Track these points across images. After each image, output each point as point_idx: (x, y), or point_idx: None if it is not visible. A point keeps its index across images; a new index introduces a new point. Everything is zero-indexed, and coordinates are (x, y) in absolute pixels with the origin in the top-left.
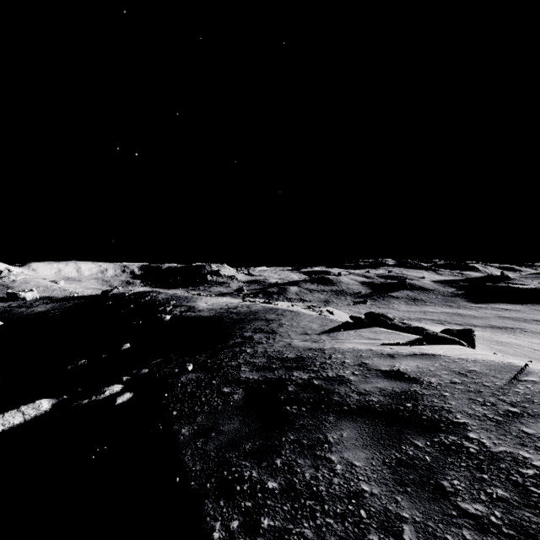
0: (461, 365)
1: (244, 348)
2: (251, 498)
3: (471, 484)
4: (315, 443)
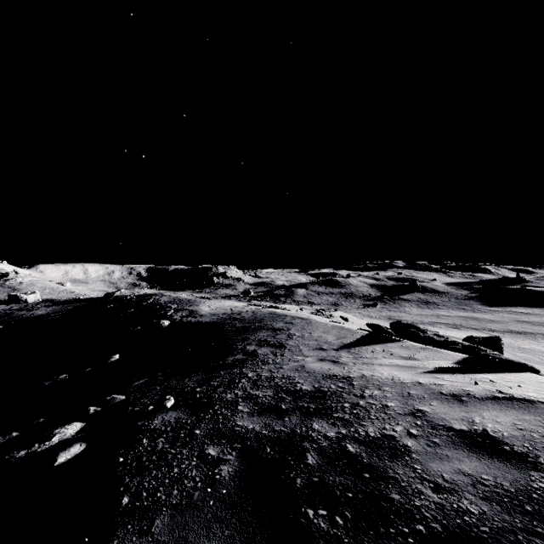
0: None
1: (245, 370)
2: None
3: None
4: None
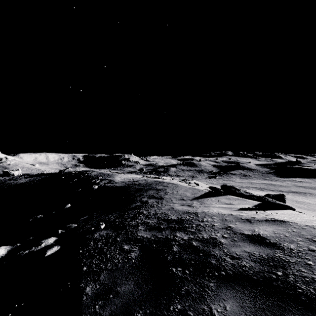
0: (311, 232)
1: (141, 210)
2: None
3: None
4: None
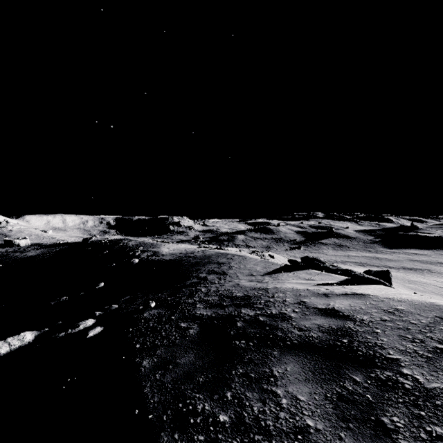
0: (389, 304)
1: (199, 288)
2: (204, 431)
3: (410, 421)
4: (261, 377)
